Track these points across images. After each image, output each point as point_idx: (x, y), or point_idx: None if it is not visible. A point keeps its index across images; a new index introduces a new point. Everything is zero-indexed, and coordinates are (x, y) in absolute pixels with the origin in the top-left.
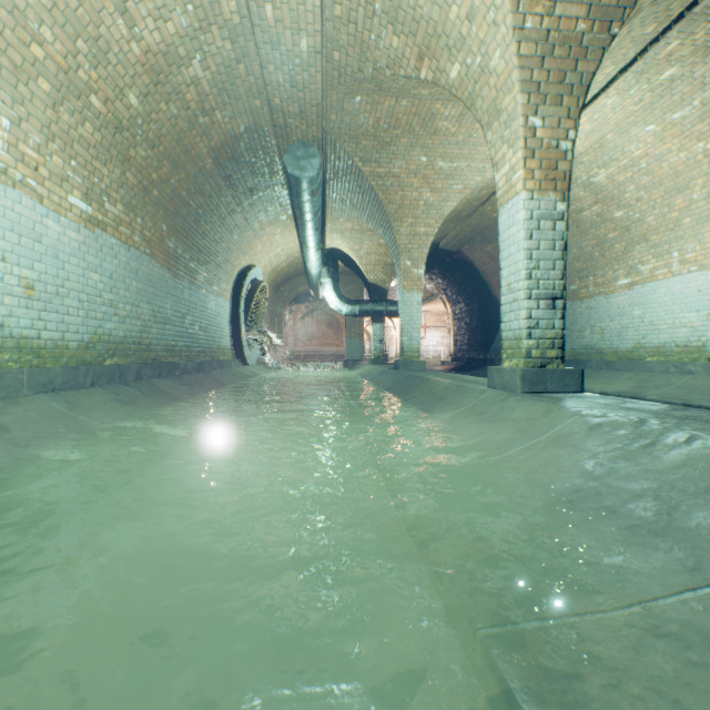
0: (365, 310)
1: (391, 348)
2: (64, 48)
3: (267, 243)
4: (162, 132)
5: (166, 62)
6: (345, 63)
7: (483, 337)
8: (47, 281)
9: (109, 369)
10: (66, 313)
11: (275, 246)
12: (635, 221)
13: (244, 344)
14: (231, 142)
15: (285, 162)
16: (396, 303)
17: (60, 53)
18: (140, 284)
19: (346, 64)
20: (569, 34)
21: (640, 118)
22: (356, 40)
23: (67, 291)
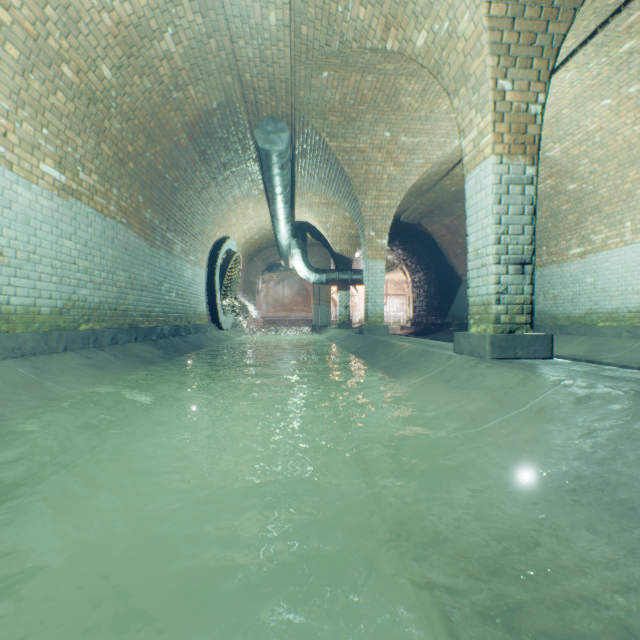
0: (331, 278)
1: (354, 314)
2: (32, 14)
3: (241, 216)
4: (136, 105)
5: (138, 35)
6: (313, 37)
7: (440, 304)
8: (17, 247)
9: (83, 334)
10: (37, 279)
11: (248, 219)
12: (588, 193)
13: (219, 310)
14: (204, 118)
15: (256, 136)
16: (360, 272)
17: (28, 19)
18: (116, 252)
19: (314, 38)
20: None
21: (597, 92)
22: (324, 13)
23: (38, 257)
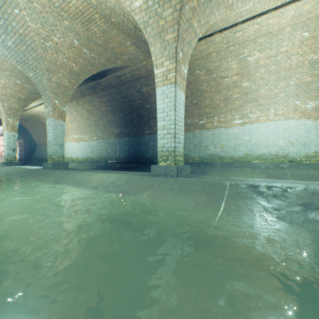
0: None
1: None
2: None
3: None
4: None
5: None
6: None
7: (30, 153)
8: None
9: None
10: None
11: None
12: None
13: None
14: None
15: None
16: None
17: None
18: None
19: None
20: (15, 108)
21: None
22: None
23: None
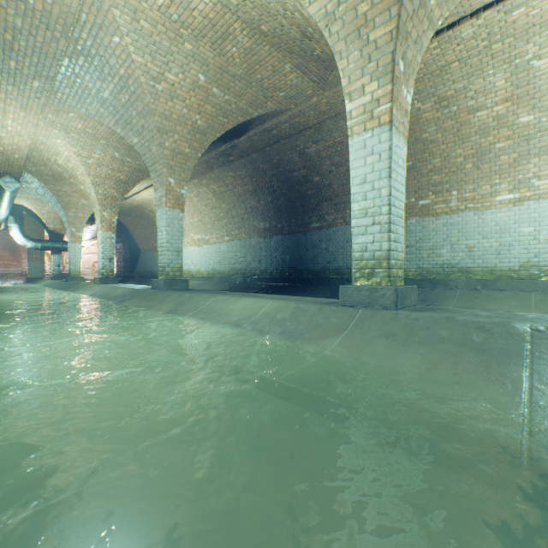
0: (47, 246)
1: None
2: None
3: None
4: None
5: None
6: (38, 162)
7: (132, 264)
8: None
9: None
10: None
11: None
12: None
13: None
14: None
15: None
16: None
17: None
18: None
19: (38, 162)
20: (113, 195)
21: None
22: (44, 161)
23: None
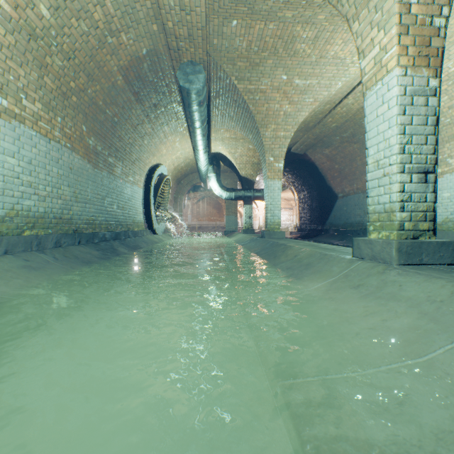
0: (239, 195)
1: (255, 222)
2: None
3: (170, 148)
4: (76, 46)
5: None
6: None
7: (320, 215)
8: None
9: (25, 239)
10: None
11: (176, 151)
12: (446, 124)
13: (153, 219)
14: (136, 63)
15: (178, 77)
16: (260, 190)
17: None
18: (60, 171)
19: None
20: None
21: None
22: None
23: None
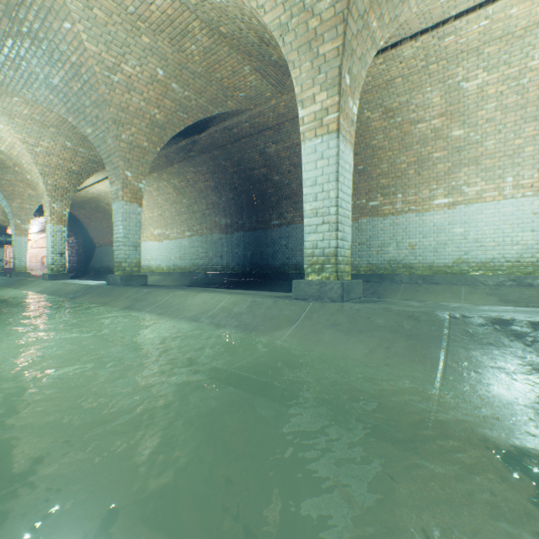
0: None
1: None
2: None
3: None
4: None
5: None
6: None
7: (86, 259)
8: None
9: None
10: None
11: None
12: None
13: None
14: None
15: None
16: None
17: None
18: None
19: None
20: (64, 186)
21: None
22: None
23: None
